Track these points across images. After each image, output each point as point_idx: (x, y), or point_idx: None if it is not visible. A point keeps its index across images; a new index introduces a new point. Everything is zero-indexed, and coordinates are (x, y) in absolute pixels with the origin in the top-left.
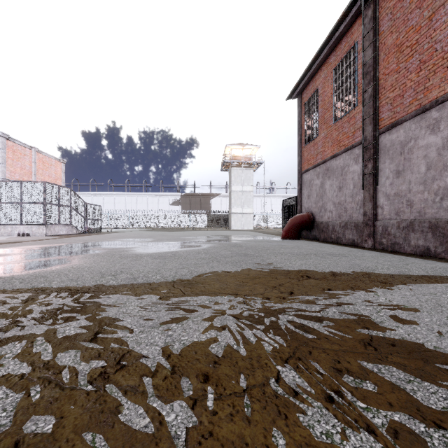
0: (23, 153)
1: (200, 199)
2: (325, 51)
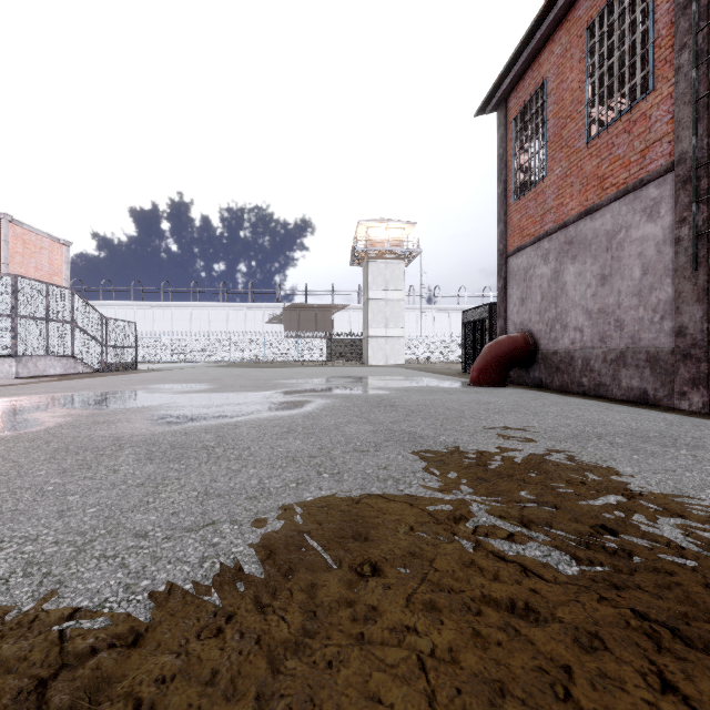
0: None
1: (315, 313)
2: None
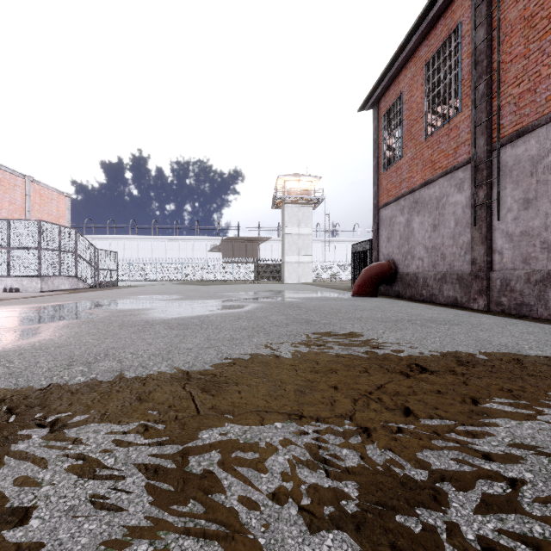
0: (13, 183)
1: (246, 244)
2: (413, 40)
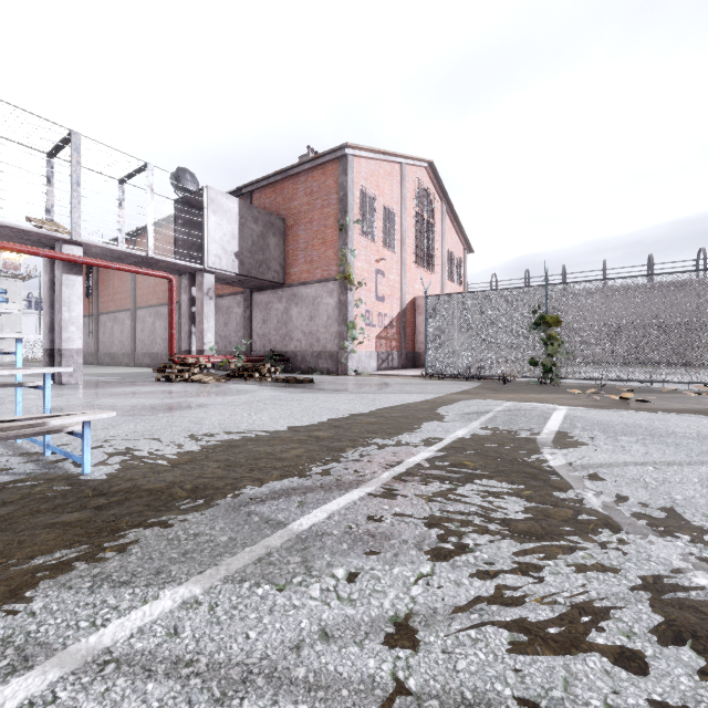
0: None
1: None
2: None
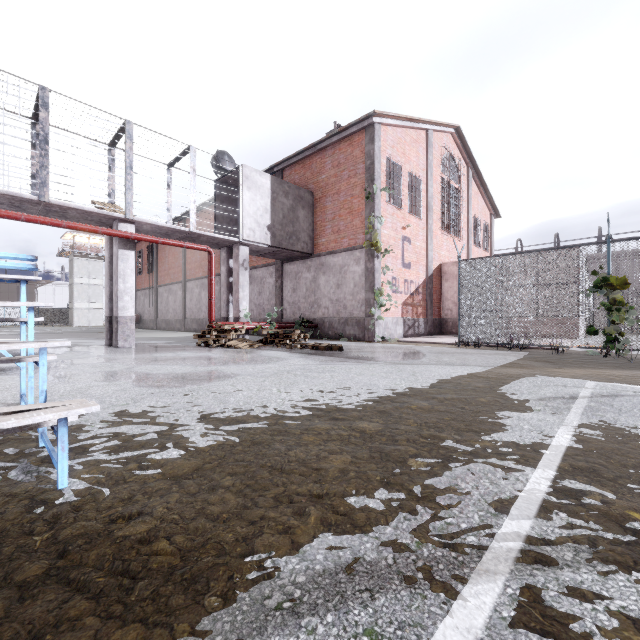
0: None
1: (18, 286)
2: None
